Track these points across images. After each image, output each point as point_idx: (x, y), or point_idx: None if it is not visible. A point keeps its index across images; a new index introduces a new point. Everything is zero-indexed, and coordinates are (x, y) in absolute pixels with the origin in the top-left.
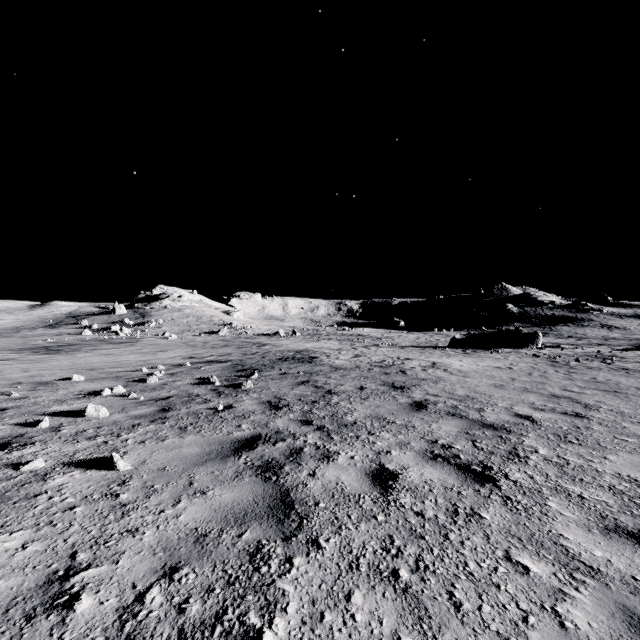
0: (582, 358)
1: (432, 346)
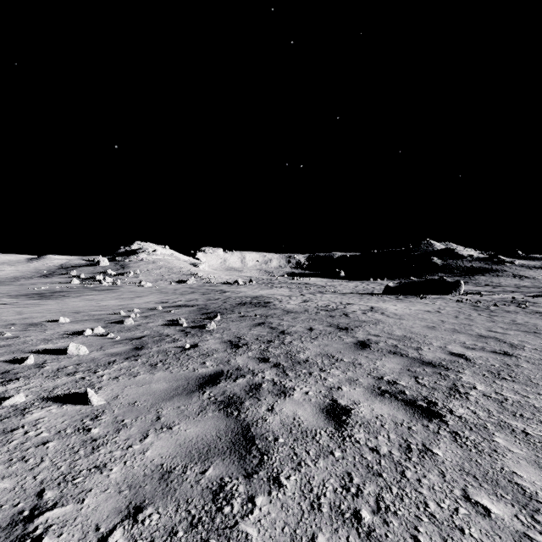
0: (499, 303)
1: (369, 293)
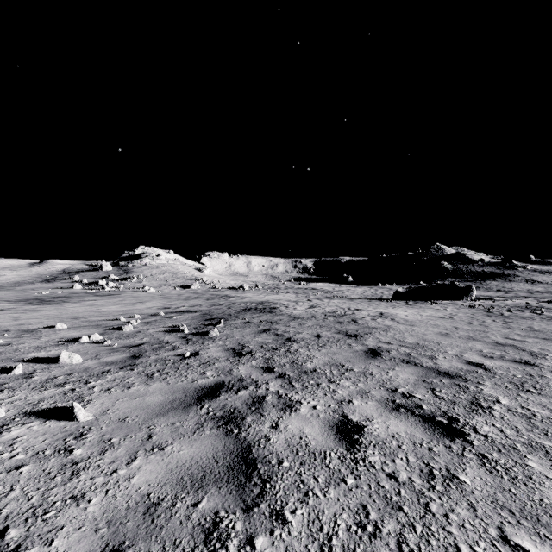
0: (513, 309)
1: (377, 298)
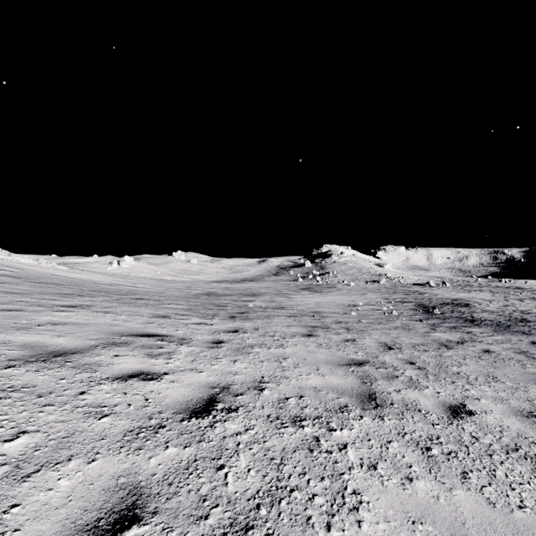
0: None
1: None
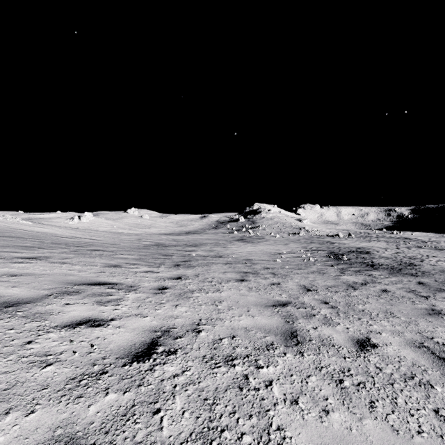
0: None
1: None
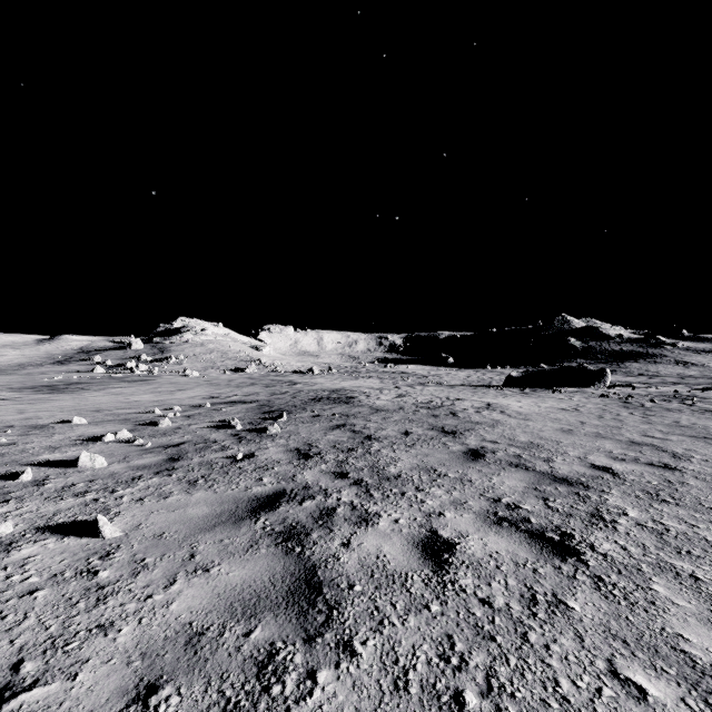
0: (658, 398)
1: (485, 385)
